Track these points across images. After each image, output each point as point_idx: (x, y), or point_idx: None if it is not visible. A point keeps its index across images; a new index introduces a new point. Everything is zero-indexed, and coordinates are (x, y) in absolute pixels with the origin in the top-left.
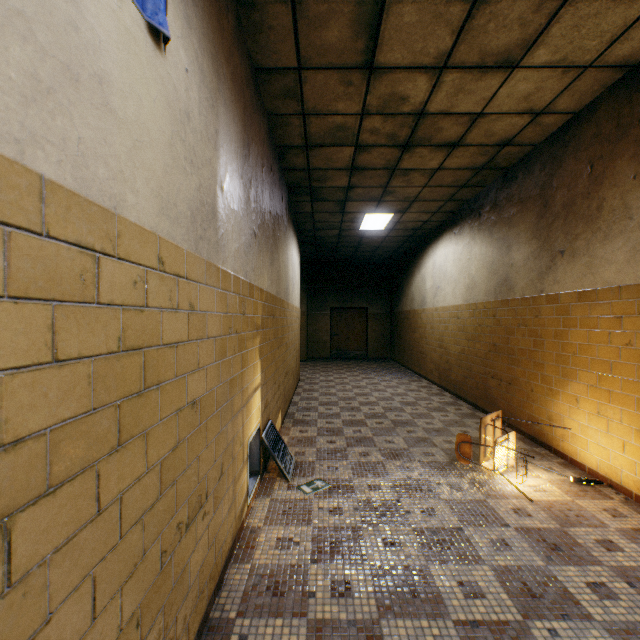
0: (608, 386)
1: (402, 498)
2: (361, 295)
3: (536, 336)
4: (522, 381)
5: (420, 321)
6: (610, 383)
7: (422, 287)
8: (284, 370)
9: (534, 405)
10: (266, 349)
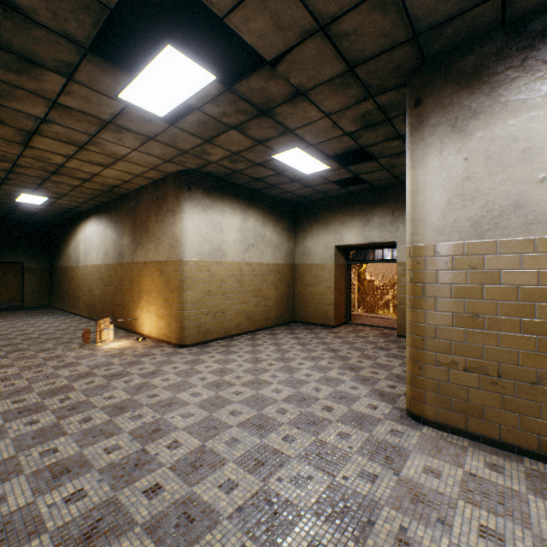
0: (151, 300)
1: (47, 361)
2: (17, 251)
3: (132, 281)
4: (128, 304)
5: (76, 274)
6: (151, 298)
7: (78, 250)
8: None
9: (132, 314)
10: None
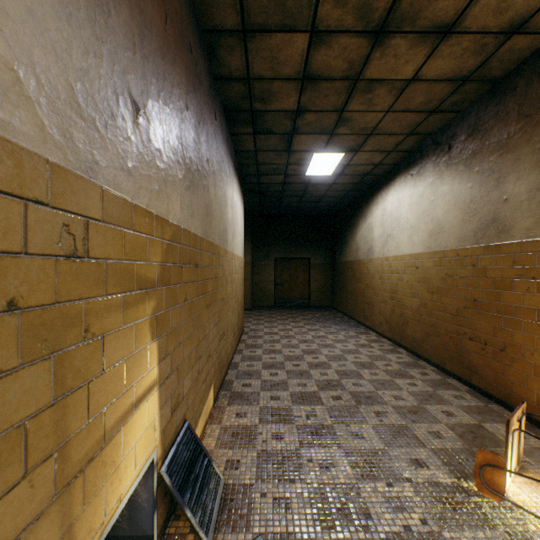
0: None
1: None
2: (304, 246)
3: None
4: (526, 350)
5: (366, 271)
6: None
7: (369, 236)
8: (219, 332)
9: None
10: (176, 316)
